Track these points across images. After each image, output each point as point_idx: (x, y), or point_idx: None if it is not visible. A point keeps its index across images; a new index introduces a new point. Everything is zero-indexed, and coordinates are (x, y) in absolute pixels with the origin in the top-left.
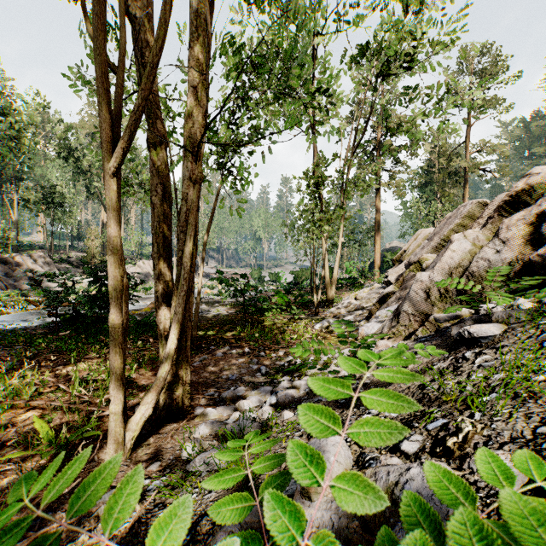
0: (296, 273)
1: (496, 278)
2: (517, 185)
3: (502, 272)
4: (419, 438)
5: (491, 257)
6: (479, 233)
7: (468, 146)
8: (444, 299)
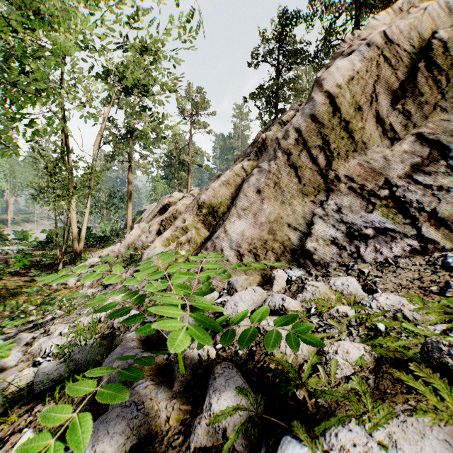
0: (49, 232)
1: (126, 256)
2: (166, 201)
3: (129, 253)
4: (42, 331)
5: (144, 240)
6: (148, 224)
7: (190, 148)
8: (125, 261)
